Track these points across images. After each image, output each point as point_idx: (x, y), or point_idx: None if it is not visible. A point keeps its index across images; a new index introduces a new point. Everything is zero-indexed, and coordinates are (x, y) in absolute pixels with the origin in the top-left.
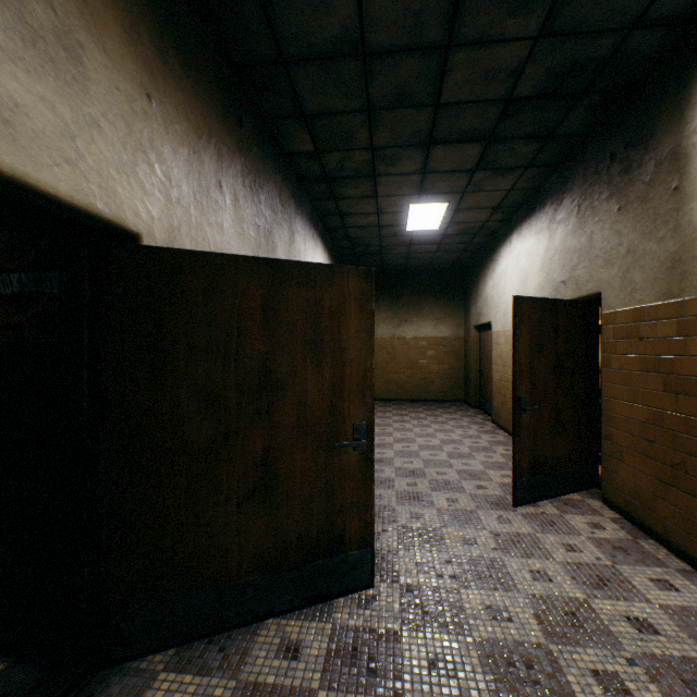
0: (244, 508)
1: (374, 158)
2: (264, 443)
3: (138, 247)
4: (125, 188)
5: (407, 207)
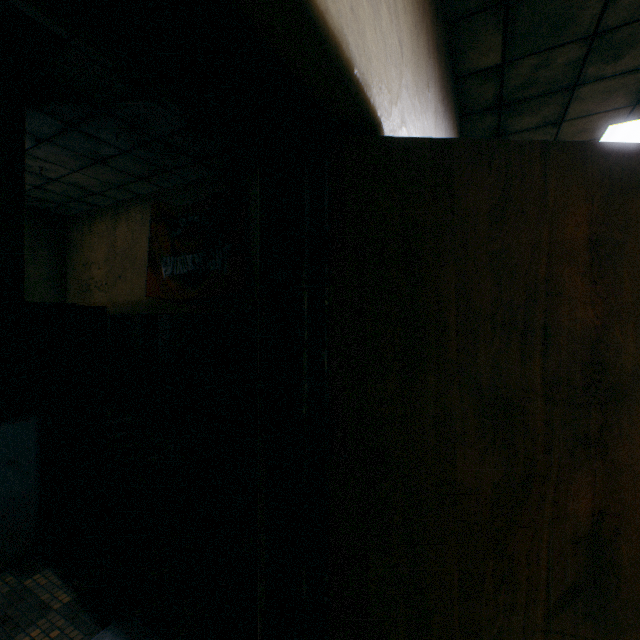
0: (555, 620)
1: (587, 53)
2: (591, 501)
3: (384, 142)
4: (371, 34)
5: (602, 131)
